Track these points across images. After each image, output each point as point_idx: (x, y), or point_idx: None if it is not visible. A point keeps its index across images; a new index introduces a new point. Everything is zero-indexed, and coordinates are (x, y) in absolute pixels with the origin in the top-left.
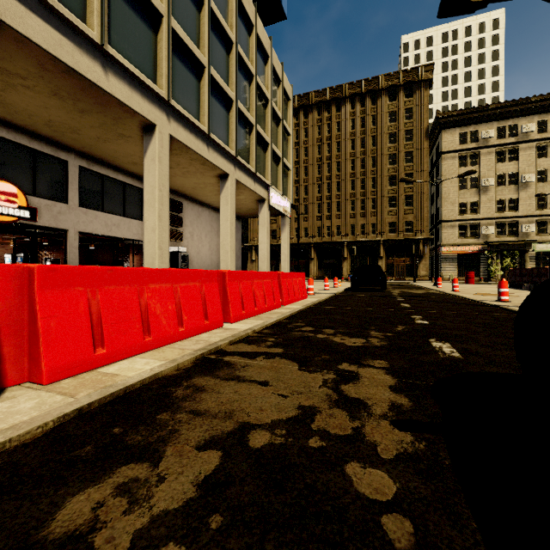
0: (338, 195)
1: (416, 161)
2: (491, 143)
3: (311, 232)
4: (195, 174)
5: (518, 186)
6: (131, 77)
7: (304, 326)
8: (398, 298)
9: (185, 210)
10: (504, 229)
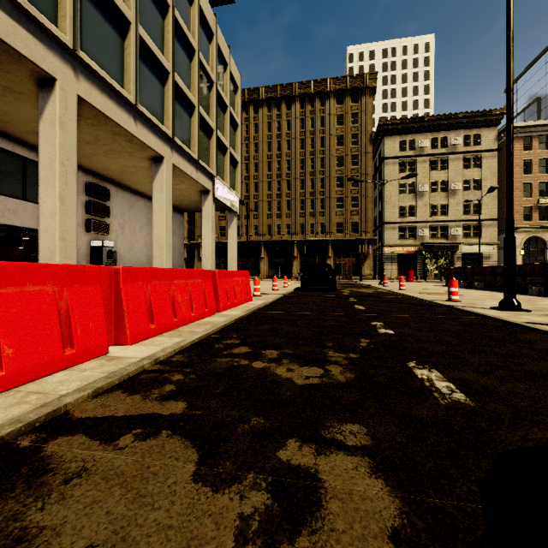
0: (288, 194)
1: (361, 164)
2: (426, 152)
3: (261, 230)
4: (121, 153)
5: (448, 193)
6: (12, 6)
7: (238, 344)
8: (350, 299)
9: (113, 198)
10: (436, 231)
